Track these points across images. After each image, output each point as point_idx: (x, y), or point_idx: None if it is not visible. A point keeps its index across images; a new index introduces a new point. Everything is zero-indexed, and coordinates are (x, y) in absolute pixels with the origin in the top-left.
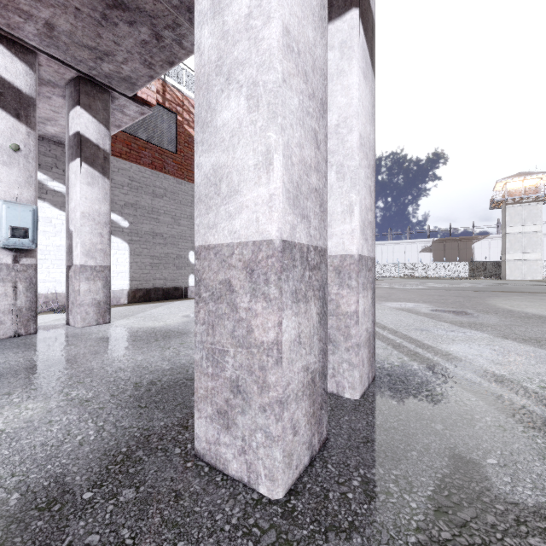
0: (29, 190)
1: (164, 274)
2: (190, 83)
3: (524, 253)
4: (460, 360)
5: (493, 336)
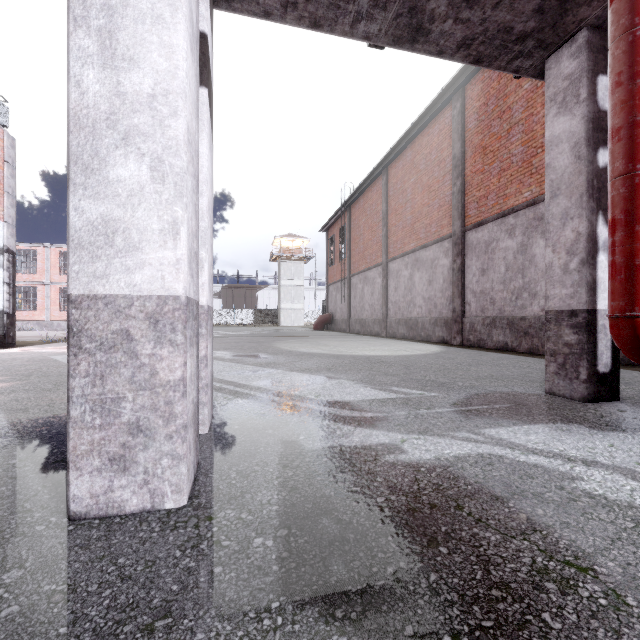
0: None
1: None
2: None
3: (293, 303)
4: (269, 390)
5: (285, 371)
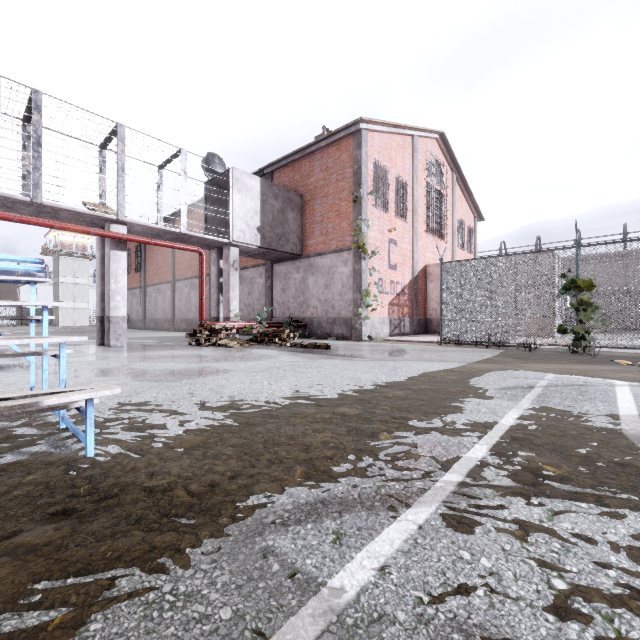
0: None
1: None
2: None
3: (75, 302)
4: None
5: None
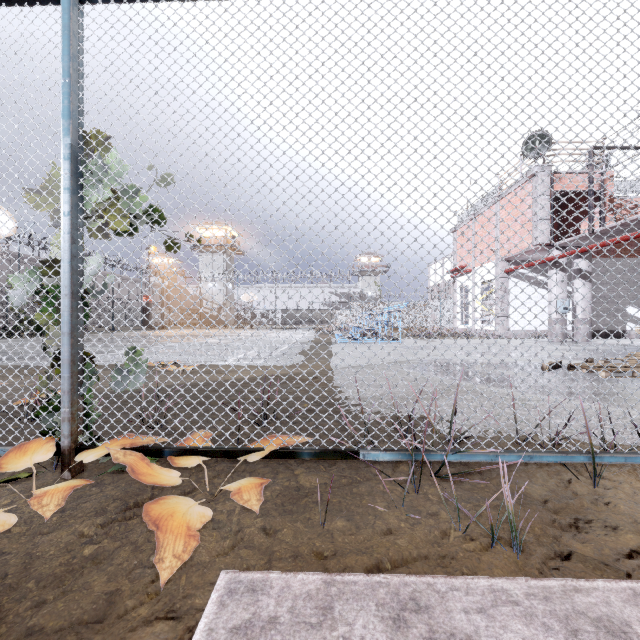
0: (565, 294)
1: (605, 322)
2: (627, 187)
3: None
4: None
5: None
